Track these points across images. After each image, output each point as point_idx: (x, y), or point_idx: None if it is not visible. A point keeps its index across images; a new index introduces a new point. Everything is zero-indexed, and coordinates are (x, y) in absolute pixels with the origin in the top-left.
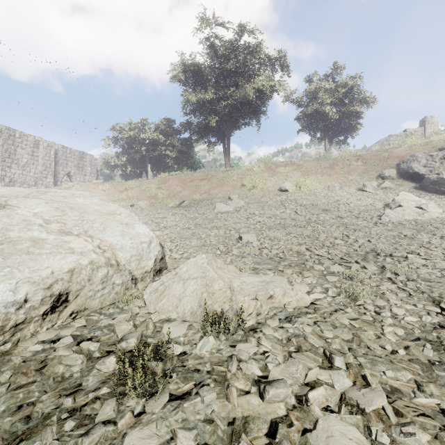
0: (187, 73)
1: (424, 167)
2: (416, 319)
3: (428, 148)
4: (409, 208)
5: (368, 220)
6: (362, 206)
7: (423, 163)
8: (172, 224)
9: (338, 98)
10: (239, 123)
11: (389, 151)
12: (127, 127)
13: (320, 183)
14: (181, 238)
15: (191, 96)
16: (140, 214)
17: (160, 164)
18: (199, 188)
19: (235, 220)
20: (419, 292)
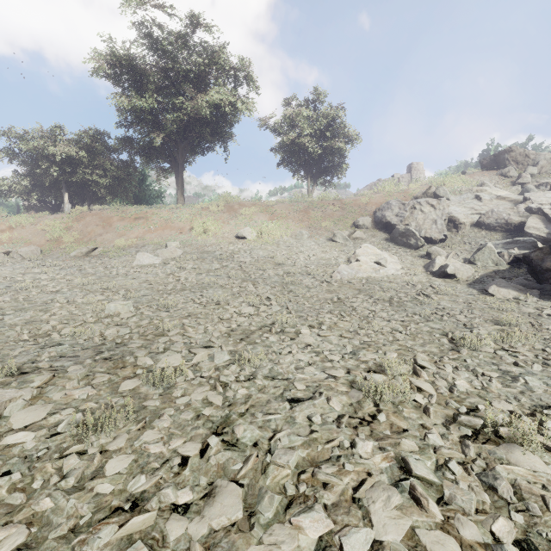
0: (116, 67)
1: (396, 217)
2: (112, 488)
3: (405, 196)
4: (367, 263)
5: (317, 277)
6: (324, 260)
7: (396, 212)
8: (41, 284)
9: (319, 129)
10: (200, 147)
11: (368, 196)
12: (29, 135)
13: (286, 230)
14: (13, 309)
15: (122, 101)
16: (8, 267)
17: (85, 194)
18: (130, 231)
19: (149, 277)
20: (228, 405)
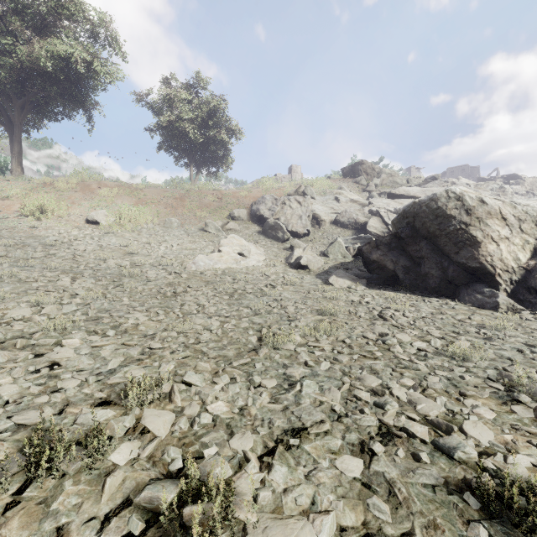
0: None
1: (269, 211)
2: None
3: (280, 193)
4: (229, 254)
5: (168, 268)
6: (188, 250)
7: (269, 206)
8: None
9: (201, 117)
10: (51, 110)
11: (248, 190)
12: None
13: (151, 217)
14: None
15: None
16: None
17: None
18: None
19: None
20: None
